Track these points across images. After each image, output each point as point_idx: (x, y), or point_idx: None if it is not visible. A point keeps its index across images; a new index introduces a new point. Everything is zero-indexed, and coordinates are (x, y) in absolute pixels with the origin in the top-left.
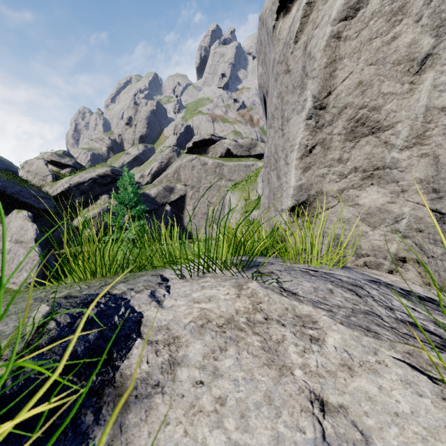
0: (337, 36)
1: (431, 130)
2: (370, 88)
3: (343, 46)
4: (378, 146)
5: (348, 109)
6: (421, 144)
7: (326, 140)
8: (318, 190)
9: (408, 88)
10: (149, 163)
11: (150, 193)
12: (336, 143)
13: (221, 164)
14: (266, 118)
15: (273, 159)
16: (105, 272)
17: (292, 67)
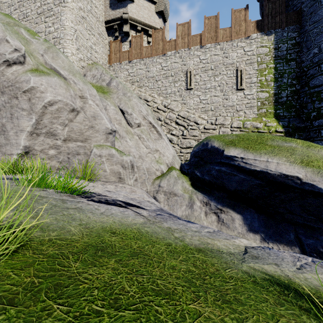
0: (46, 107)
1: (67, 140)
2: (54, 125)
3: (47, 110)
4: (55, 139)
5: (47, 127)
6: (65, 142)
7: (38, 133)
8: (33, 148)
9: (63, 129)
10: None
11: None
12: (42, 135)
13: None
14: None
15: (0, 129)
16: None
17: (21, 99)
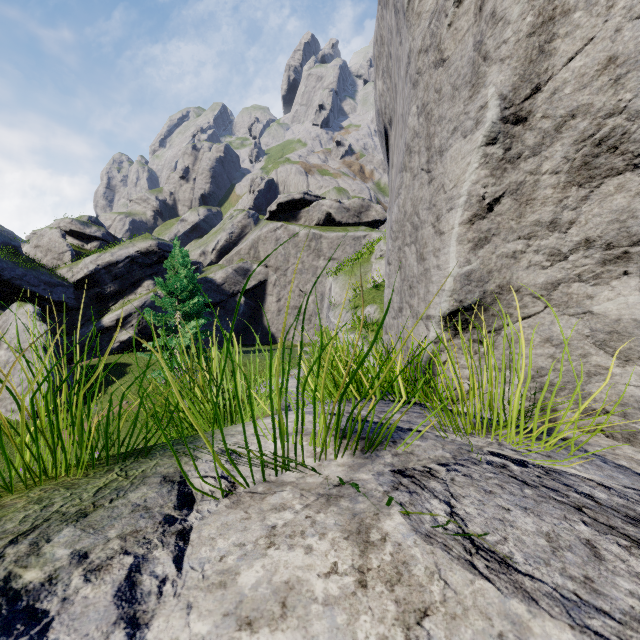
0: None
1: None
2: (635, 68)
3: None
4: None
5: (578, 118)
6: None
7: (524, 185)
8: (504, 283)
9: None
10: (214, 234)
11: (214, 278)
12: (546, 190)
13: (318, 235)
14: (388, 164)
15: (409, 226)
16: (65, 466)
17: (450, 53)
